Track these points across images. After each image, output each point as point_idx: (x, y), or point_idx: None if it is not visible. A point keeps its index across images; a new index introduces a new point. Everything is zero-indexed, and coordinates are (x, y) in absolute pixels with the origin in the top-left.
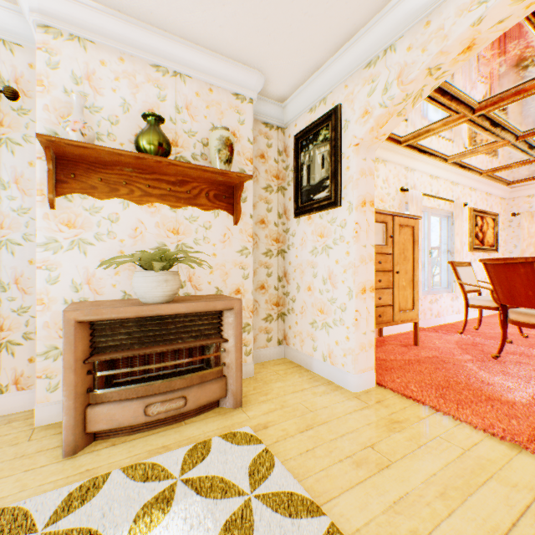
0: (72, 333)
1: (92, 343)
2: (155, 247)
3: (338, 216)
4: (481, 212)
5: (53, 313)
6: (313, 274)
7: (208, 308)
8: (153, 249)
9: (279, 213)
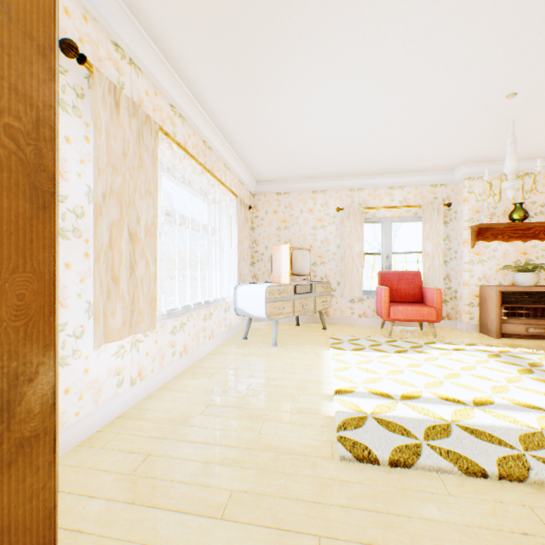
0: (497, 295)
1: (500, 300)
2: (513, 261)
3: None
4: None
5: (470, 289)
6: None
7: None
8: (512, 263)
9: None
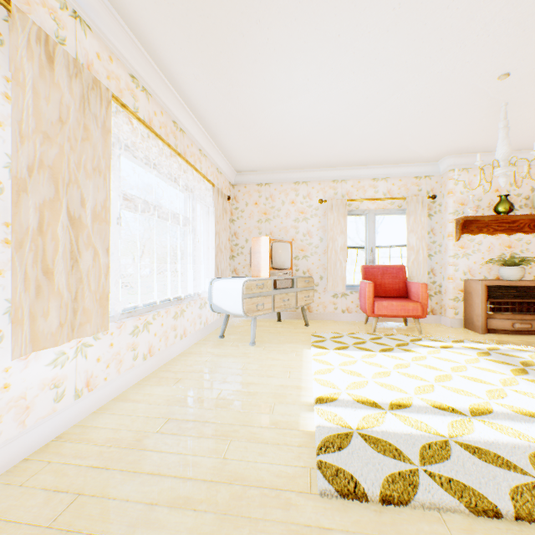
0: (483, 289)
1: (486, 295)
2: (498, 255)
3: None
4: None
5: (455, 284)
6: None
7: None
8: (497, 256)
9: None
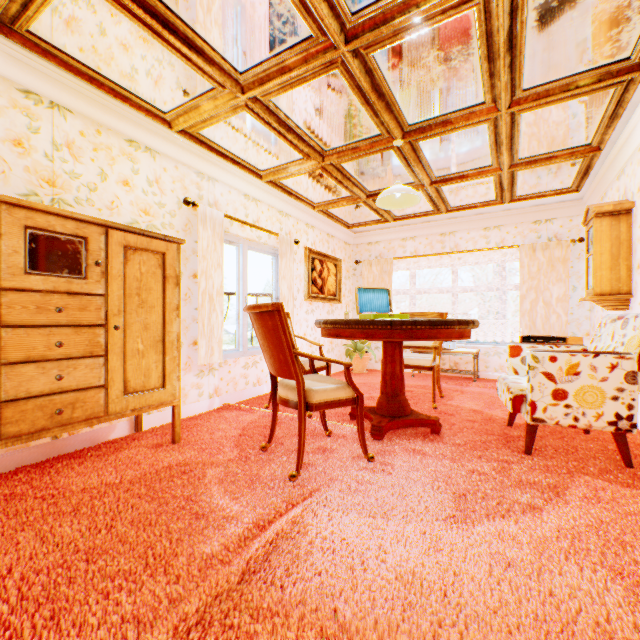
0: None
1: None
2: None
3: None
4: (322, 255)
5: None
6: None
7: None
8: None
9: None
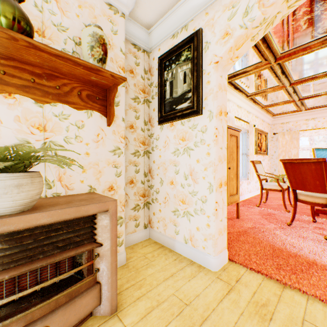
0: None
1: None
2: (15, 143)
3: (199, 122)
4: (260, 131)
5: None
6: (175, 171)
7: (78, 214)
8: (11, 146)
9: (145, 121)
